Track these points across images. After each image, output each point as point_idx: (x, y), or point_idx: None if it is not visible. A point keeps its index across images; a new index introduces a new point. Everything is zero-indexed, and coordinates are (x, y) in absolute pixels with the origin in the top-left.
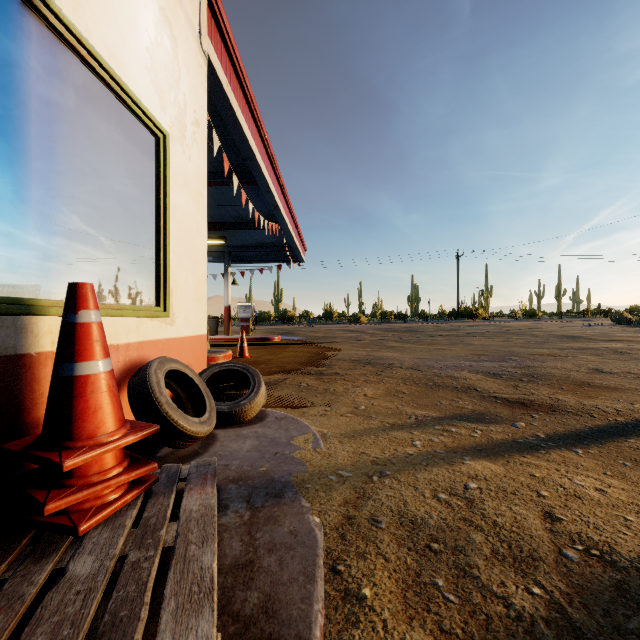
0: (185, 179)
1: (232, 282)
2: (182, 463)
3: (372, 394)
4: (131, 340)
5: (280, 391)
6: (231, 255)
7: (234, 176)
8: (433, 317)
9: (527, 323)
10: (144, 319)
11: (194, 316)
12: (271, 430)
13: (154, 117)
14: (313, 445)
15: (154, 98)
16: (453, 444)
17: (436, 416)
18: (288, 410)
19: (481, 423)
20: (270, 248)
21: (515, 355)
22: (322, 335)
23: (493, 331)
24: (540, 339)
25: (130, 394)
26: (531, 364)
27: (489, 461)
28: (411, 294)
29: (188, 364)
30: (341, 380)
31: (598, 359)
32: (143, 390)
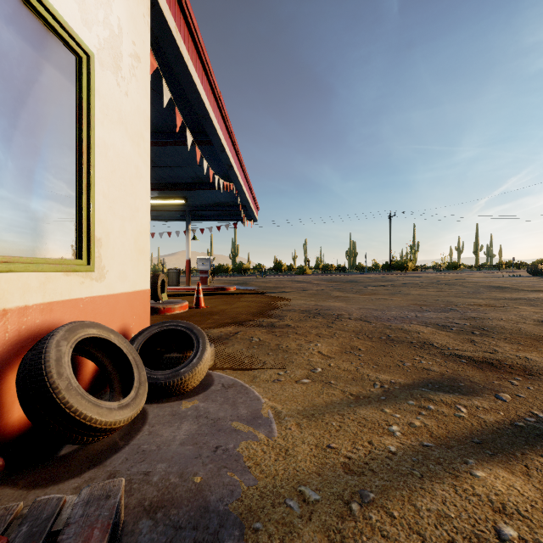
0: (120, 115)
1: (192, 238)
2: (88, 469)
3: (327, 351)
4: (30, 302)
5: (230, 347)
6: (192, 214)
7: (187, 132)
8: (368, 269)
9: (452, 274)
10: (54, 274)
11: (133, 270)
12: (215, 405)
13: (70, 27)
14: (265, 432)
15: (72, 6)
16: (440, 431)
17: (404, 383)
18: (237, 373)
19: (459, 394)
20: (226, 207)
21: (455, 305)
22: (273, 285)
23: (425, 282)
24: (471, 289)
25: (19, 376)
26: (475, 315)
27: (502, 467)
28: (349, 249)
29: (124, 324)
30: (293, 334)
31: (536, 310)
32: (34, 371)
